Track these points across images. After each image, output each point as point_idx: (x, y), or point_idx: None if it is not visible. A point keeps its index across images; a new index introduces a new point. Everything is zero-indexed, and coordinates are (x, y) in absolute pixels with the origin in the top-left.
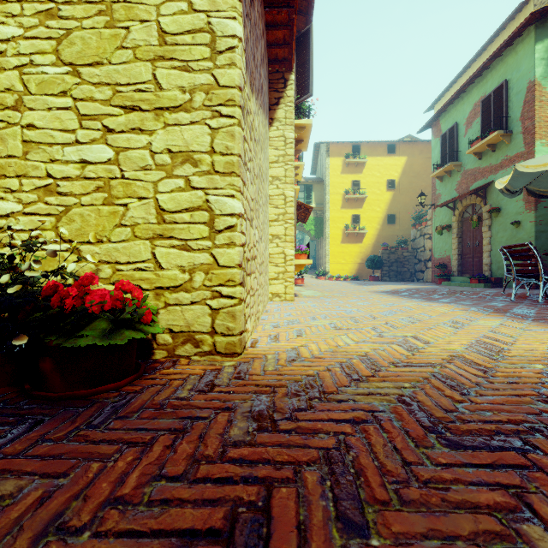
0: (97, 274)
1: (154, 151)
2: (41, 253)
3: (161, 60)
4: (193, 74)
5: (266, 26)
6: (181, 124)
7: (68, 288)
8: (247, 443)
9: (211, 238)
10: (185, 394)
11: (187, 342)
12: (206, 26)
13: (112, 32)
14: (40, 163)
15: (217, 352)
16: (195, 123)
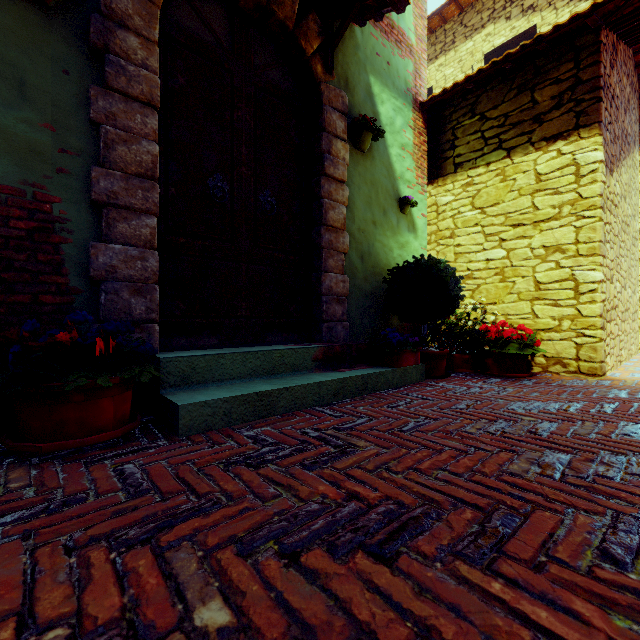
0: (495, 321)
1: (532, 248)
2: (463, 310)
3: (537, 192)
4: (561, 195)
5: (633, 53)
6: (552, 229)
7: (491, 328)
8: (607, 396)
9: (576, 298)
10: (564, 383)
11: (557, 364)
12: (572, 162)
13: (504, 184)
14: (463, 263)
15: (581, 372)
16: (563, 226)
